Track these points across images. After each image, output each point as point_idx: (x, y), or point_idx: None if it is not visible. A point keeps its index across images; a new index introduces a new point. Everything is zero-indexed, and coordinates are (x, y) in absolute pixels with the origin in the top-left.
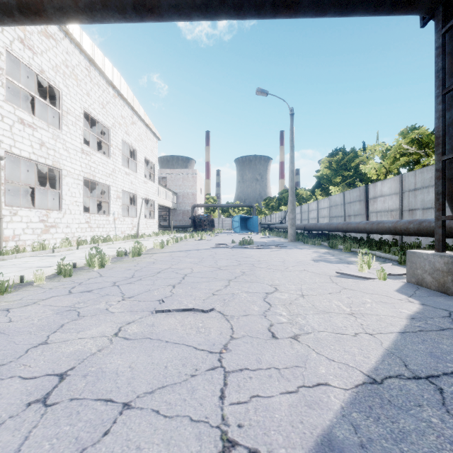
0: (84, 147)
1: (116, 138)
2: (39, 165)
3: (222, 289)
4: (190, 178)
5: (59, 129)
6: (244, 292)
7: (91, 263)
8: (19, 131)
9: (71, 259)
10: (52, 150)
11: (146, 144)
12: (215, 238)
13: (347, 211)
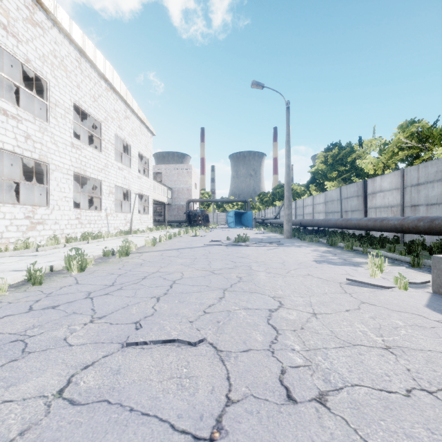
0: (74, 141)
1: (108, 132)
2: (27, 160)
3: (216, 303)
4: (185, 173)
5: (47, 121)
6: (242, 309)
7: (70, 266)
8: (1, 122)
9: (53, 260)
10: (38, 143)
11: (140, 139)
12: (209, 233)
13: (344, 206)
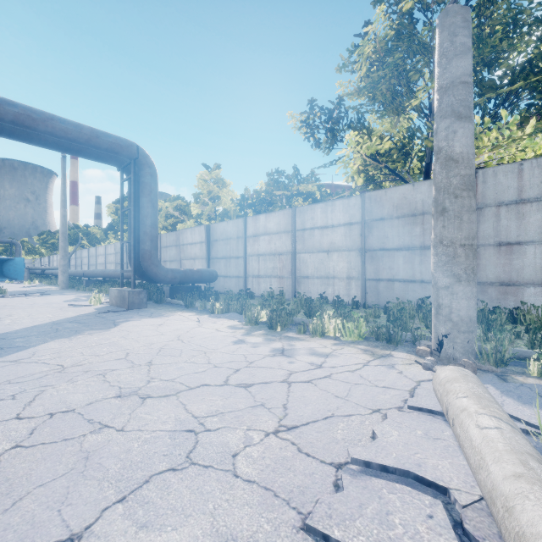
0: None
1: None
2: None
3: None
4: None
5: None
6: None
7: None
8: None
9: None
10: None
11: None
12: None
13: None
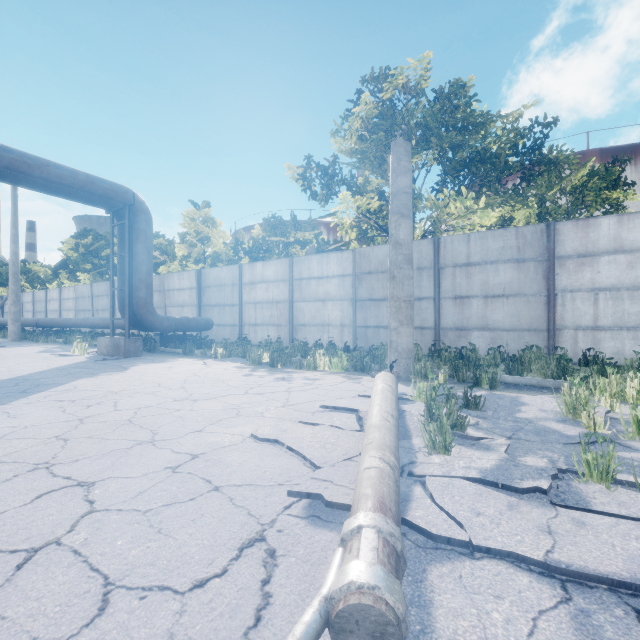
0: None
1: None
2: None
3: None
4: None
5: None
6: None
7: None
8: None
9: None
10: None
11: None
12: None
13: (96, 305)
